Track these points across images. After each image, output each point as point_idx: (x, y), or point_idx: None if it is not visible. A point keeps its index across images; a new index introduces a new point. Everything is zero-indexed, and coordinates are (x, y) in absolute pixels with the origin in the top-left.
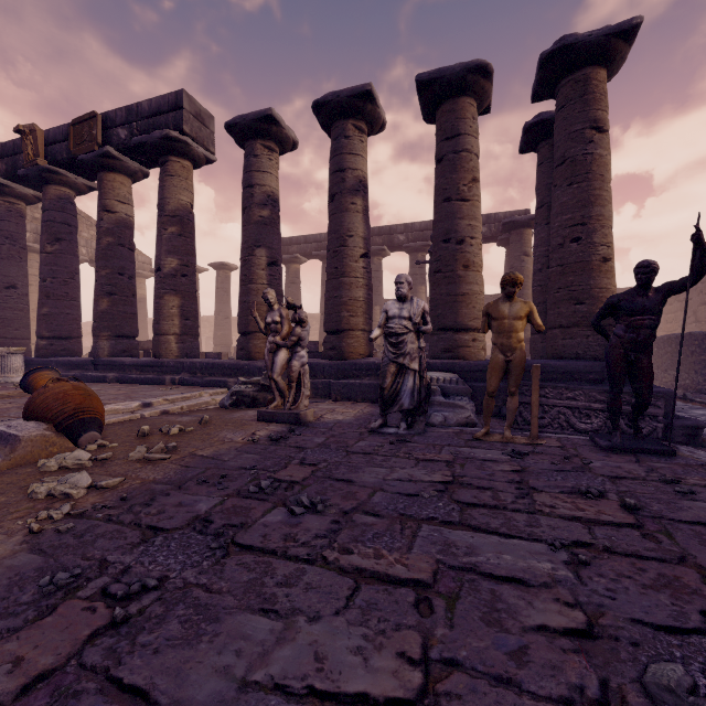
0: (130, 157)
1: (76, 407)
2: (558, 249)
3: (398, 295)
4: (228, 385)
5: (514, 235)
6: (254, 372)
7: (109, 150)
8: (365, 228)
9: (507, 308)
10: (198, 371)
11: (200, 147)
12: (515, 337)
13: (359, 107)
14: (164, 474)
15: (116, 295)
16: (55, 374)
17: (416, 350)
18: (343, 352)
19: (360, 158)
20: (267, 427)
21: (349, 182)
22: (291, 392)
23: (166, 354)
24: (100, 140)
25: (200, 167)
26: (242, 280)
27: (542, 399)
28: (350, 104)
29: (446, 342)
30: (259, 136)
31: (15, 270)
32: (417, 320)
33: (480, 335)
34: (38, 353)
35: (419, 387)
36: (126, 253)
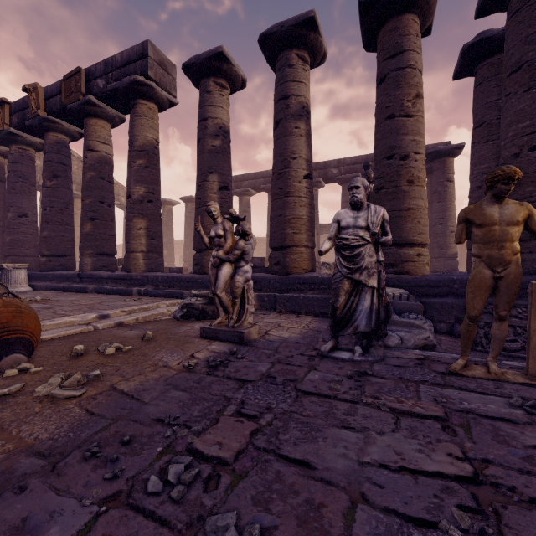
0: (108, 104)
1: (1, 326)
2: (513, 160)
3: (353, 201)
4: (184, 296)
5: (437, 163)
6: (207, 285)
7: (91, 98)
8: (308, 151)
9: (497, 211)
10: (159, 283)
11: (163, 91)
12: (509, 247)
13: (302, 36)
14: (53, 431)
15: (97, 219)
16: (0, 289)
17: (374, 264)
18: (287, 267)
19: (303, 85)
20: (208, 346)
21: (292, 108)
22: (235, 308)
23: (134, 269)
24: (84, 90)
25: (164, 109)
26: (197, 203)
27: (513, 320)
28: (293, 33)
29: (389, 257)
30: (212, 74)
31: (27, 202)
32: (376, 229)
33: (424, 250)
34: (39, 268)
35: (378, 307)
36: (105, 184)
